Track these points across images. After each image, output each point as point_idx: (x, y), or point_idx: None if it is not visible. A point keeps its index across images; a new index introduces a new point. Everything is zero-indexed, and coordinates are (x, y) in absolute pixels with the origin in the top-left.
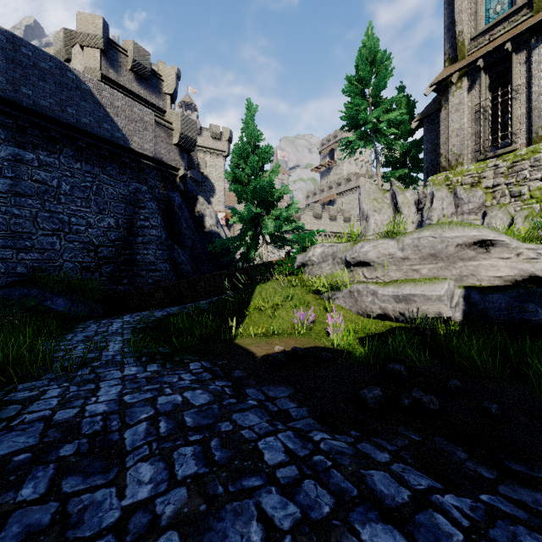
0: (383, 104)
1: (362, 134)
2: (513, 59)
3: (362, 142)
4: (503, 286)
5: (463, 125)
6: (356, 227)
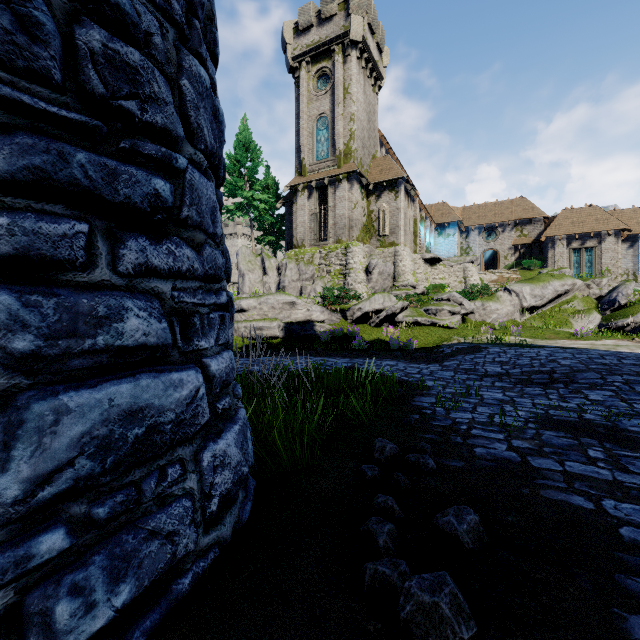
0: (256, 185)
1: (239, 204)
2: (329, 189)
3: (239, 213)
4: (298, 322)
5: (305, 221)
6: (234, 275)
